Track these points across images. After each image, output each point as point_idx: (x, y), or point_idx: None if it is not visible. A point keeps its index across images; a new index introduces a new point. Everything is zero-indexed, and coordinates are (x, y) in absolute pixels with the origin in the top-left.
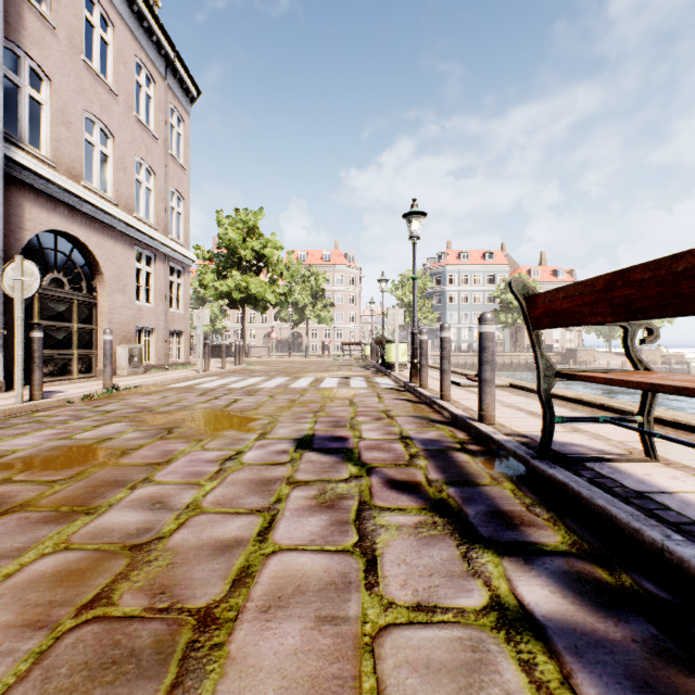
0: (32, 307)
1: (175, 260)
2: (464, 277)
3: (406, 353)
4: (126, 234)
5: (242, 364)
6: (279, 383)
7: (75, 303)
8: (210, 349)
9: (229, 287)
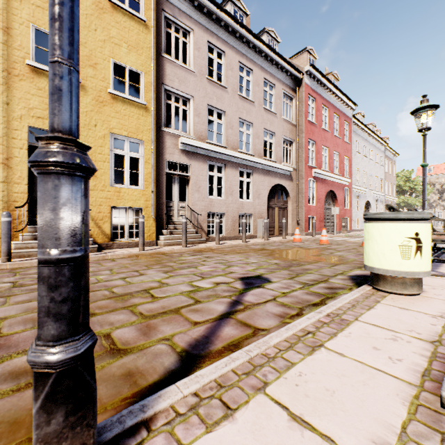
0: None
1: (393, 201)
2: None
3: None
4: (388, 200)
5: None
6: None
7: None
8: None
9: (399, 202)
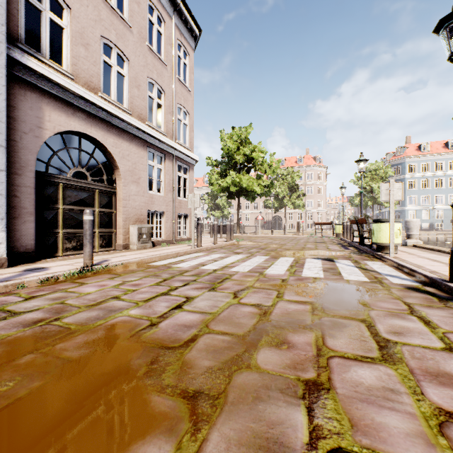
0: (56, 195)
1: (181, 159)
2: (424, 165)
3: (400, 233)
4: (139, 137)
5: (232, 240)
6: (255, 266)
7: (96, 192)
8: (212, 227)
9: (227, 183)
